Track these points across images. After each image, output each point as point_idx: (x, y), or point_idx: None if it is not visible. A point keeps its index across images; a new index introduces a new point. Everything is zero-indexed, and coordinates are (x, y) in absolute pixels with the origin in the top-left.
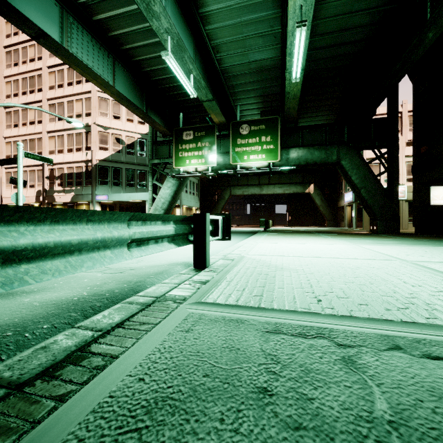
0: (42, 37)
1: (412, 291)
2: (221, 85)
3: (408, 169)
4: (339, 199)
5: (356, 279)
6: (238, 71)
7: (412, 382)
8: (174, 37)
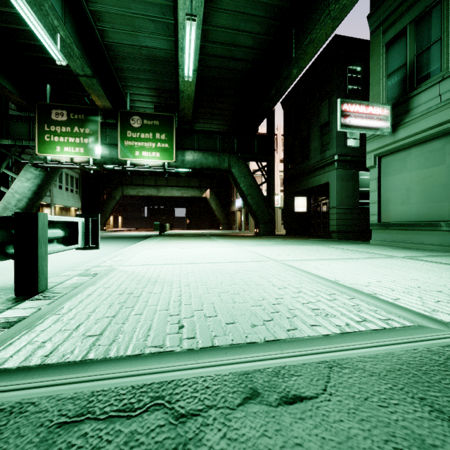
0: None
1: (278, 295)
2: (106, 63)
3: (281, 182)
4: (231, 204)
5: (232, 287)
6: (127, 53)
7: None
8: None
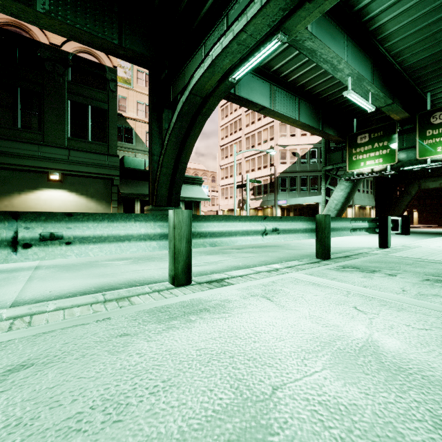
0: (262, 109)
1: None
2: (404, 81)
3: None
4: None
5: None
6: (426, 62)
7: None
8: (354, 76)
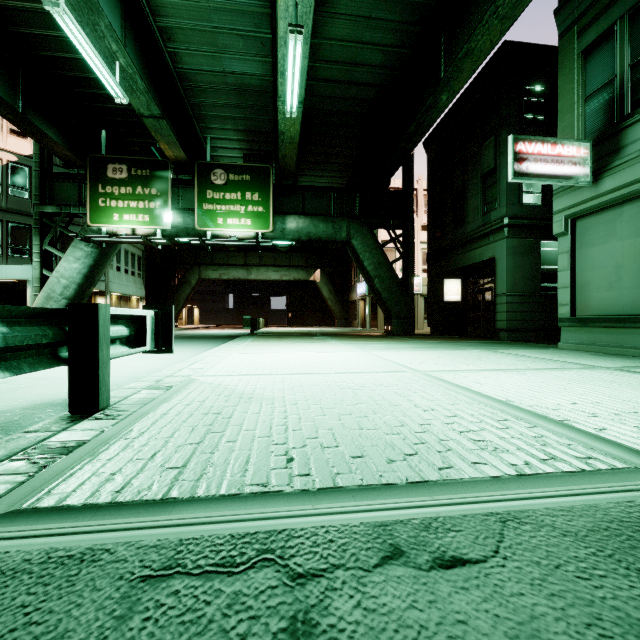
0: None
1: (423, 420)
2: (179, 98)
3: (424, 258)
4: (351, 290)
5: (357, 407)
6: (207, 82)
7: None
8: None
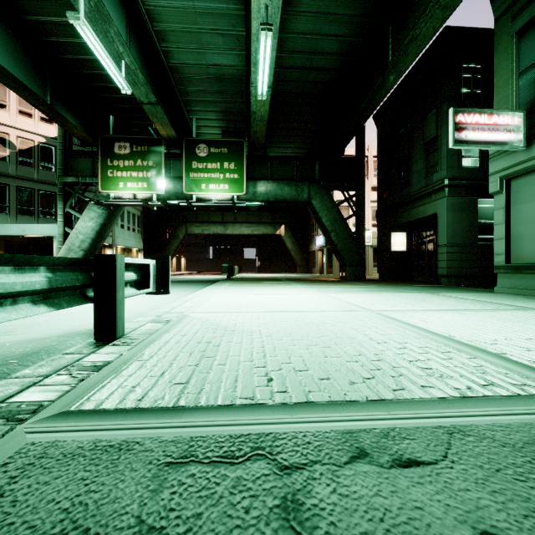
0: None
1: (378, 351)
2: (171, 87)
3: (373, 215)
4: (311, 242)
5: (321, 339)
6: (193, 73)
7: (382, 532)
8: None
